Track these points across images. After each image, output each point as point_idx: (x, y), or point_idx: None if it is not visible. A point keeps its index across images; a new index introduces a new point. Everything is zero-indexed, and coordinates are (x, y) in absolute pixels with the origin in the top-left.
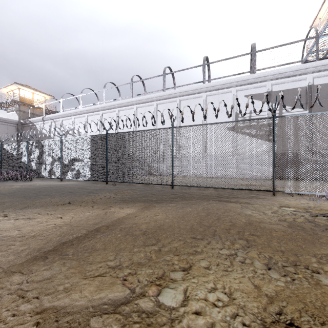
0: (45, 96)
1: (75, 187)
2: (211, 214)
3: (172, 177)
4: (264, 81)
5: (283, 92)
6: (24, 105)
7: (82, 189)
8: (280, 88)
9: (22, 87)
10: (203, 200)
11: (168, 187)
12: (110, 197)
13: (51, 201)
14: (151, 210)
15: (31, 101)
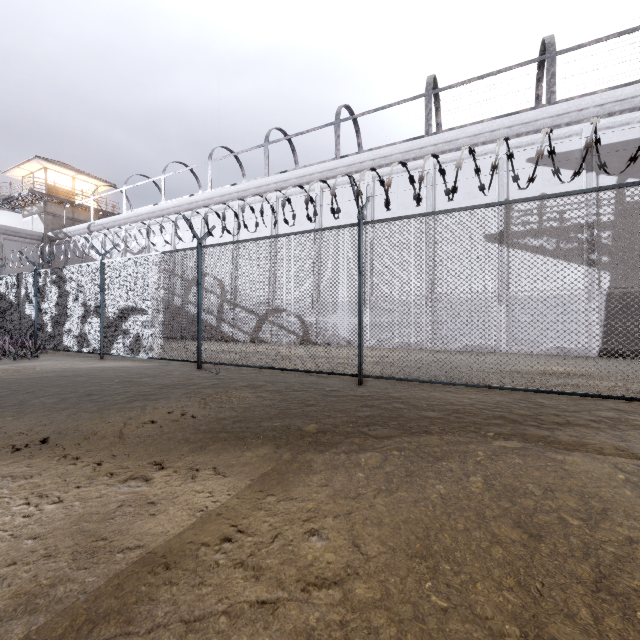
0: (97, 184)
1: (118, 377)
2: (546, 536)
3: (361, 353)
4: (576, 123)
5: (627, 146)
6: (56, 201)
7: (127, 386)
8: (619, 138)
9: (51, 166)
10: (466, 436)
11: (350, 381)
12: (185, 414)
13: (1, 430)
14: (294, 491)
15: (68, 194)
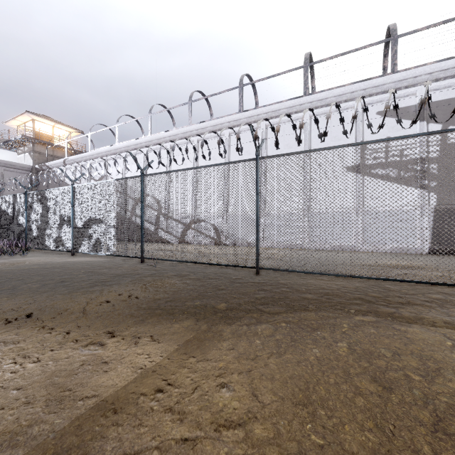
0: (70, 131)
1: (83, 268)
2: (395, 389)
3: (258, 252)
4: (412, 86)
5: (449, 103)
6: (41, 143)
7: (90, 275)
8: (443, 97)
9: (38, 118)
10: (335, 312)
11: (250, 271)
12: (131, 296)
13: None
14: (209, 354)
15: (50, 138)
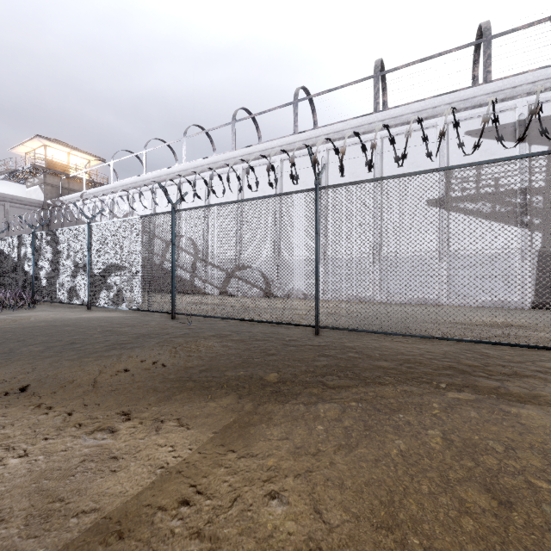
0: (89, 159)
1: (100, 327)
2: (516, 504)
3: (318, 306)
4: (510, 99)
5: None
6: (54, 174)
7: (107, 335)
8: (549, 112)
9: (50, 144)
10: (420, 387)
11: (307, 331)
12: (156, 363)
13: None
14: (254, 446)
15: (65, 168)
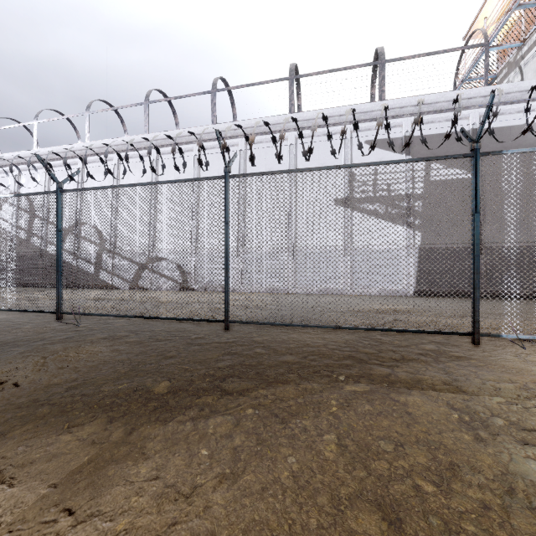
0: None
1: None
2: (405, 521)
3: (228, 300)
4: (399, 117)
5: (432, 139)
6: None
7: None
8: (426, 132)
9: None
10: (321, 382)
11: (218, 326)
12: (6, 382)
13: None
14: (106, 499)
15: None
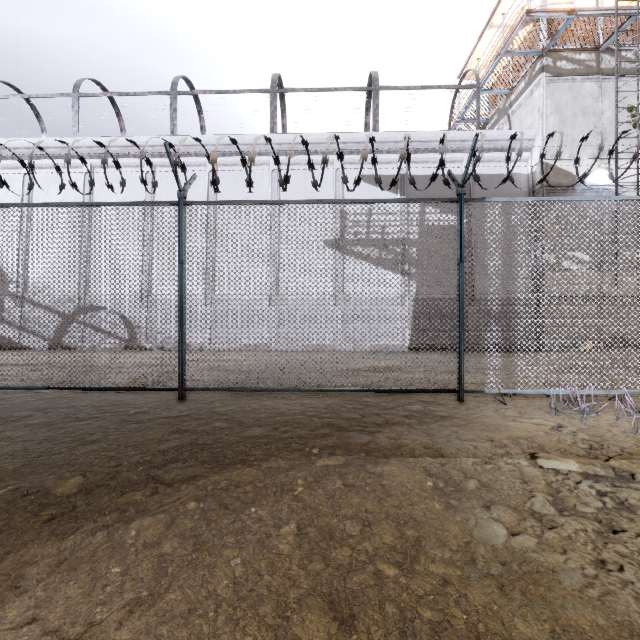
0: None
1: None
2: (359, 616)
3: (183, 362)
4: (394, 152)
5: (427, 180)
6: None
7: None
8: (421, 172)
9: None
10: (290, 458)
11: (170, 396)
12: None
13: None
14: None
15: None
